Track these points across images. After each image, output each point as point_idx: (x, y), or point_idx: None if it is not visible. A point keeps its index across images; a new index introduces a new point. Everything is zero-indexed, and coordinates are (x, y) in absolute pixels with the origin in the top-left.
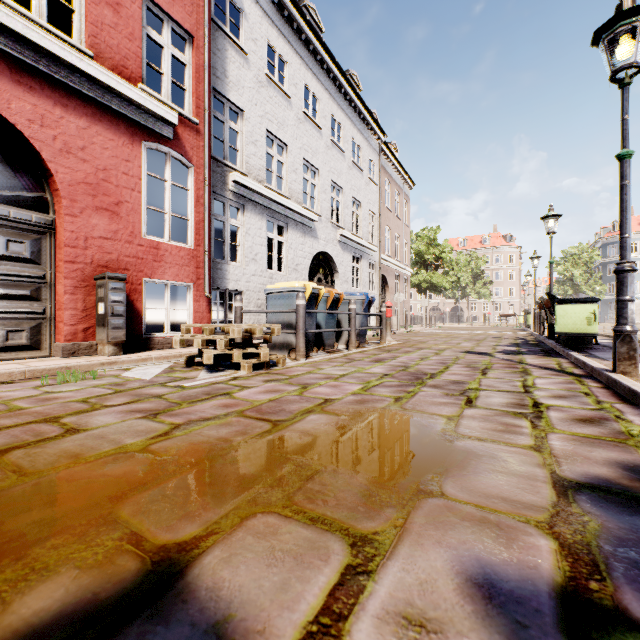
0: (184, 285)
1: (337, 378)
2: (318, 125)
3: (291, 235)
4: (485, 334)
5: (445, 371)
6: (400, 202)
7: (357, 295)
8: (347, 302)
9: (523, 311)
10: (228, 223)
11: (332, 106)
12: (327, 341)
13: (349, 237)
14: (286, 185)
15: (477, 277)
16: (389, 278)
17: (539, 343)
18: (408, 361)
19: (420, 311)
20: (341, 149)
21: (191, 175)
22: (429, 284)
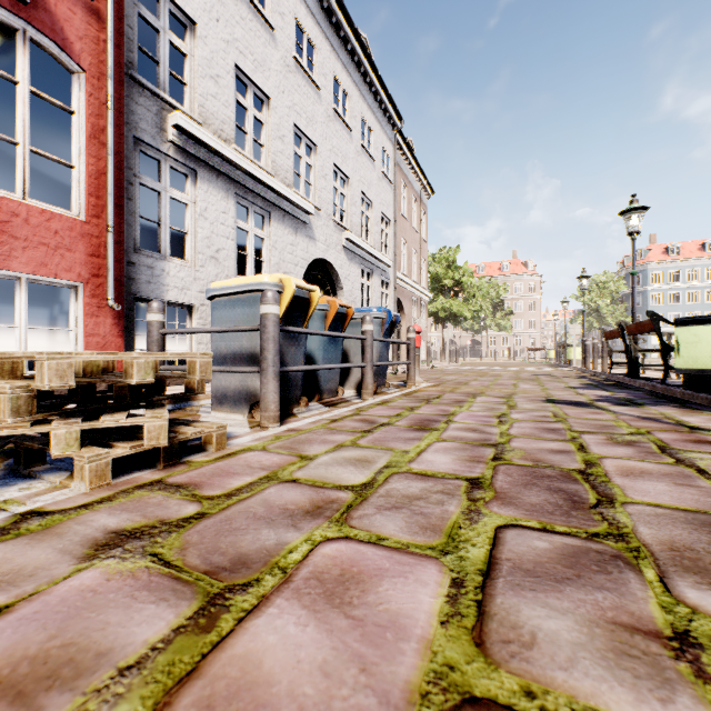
0: (63, 285)
1: (347, 510)
2: (315, 82)
3: (275, 229)
4: (527, 371)
5: (597, 461)
6: (417, 211)
7: (374, 311)
8: (358, 322)
9: (559, 344)
10: (167, 195)
11: (335, 64)
12: (326, 385)
13: (357, 243)
14: (268, 156)
15: (497, 307)
16: (405, 302)
17: (620, 384)
18: (481, 426)
19: (437, 344)
20: (347, 125)
21: (79, 87)
22: (448, 313)
